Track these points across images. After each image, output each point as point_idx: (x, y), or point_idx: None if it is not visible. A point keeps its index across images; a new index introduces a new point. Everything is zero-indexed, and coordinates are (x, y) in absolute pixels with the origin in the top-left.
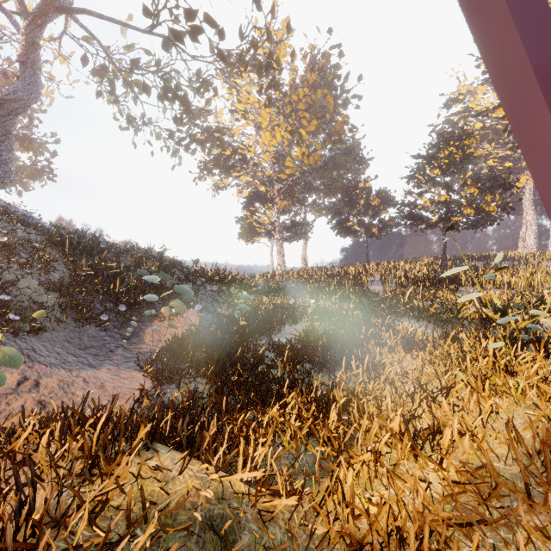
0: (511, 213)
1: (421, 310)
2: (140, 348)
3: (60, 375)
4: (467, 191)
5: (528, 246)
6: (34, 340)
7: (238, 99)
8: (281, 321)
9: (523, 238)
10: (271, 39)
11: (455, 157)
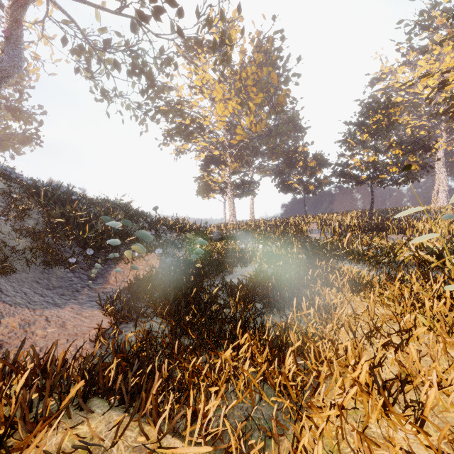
0: (425, 173)
1: (360, 253)
2: (105, 288)
3: (23, 314)
4: (391, 153)
5: (440, 201)
6: (2, 281)
7: (196, 72)
8: (233, 264)
9: (436, 194)
10: (224, 18)
11: (381, 123)
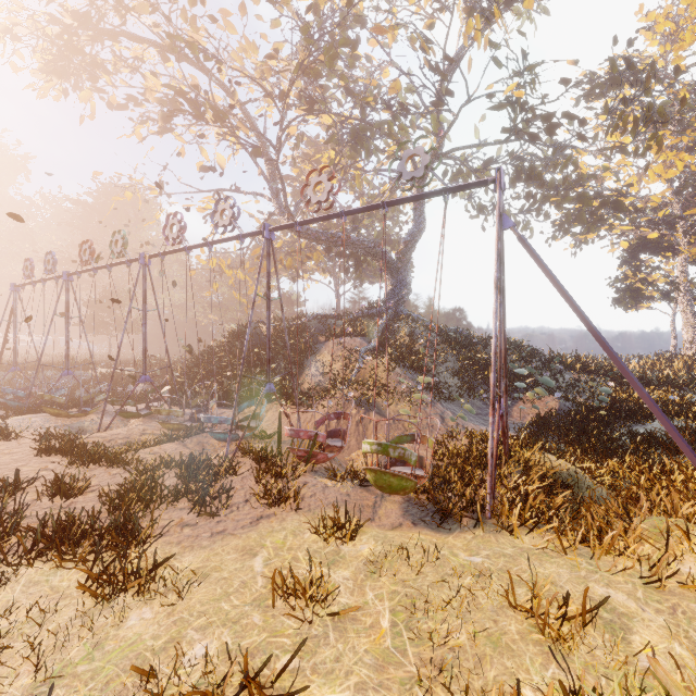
0: None
1: None
2: (510, 420)
3: (472, 426)
4: None
5: None
6: (451, 405)
7: (605, 167)
8: (651, 416)
9: None
10: (650, 92)
11: None
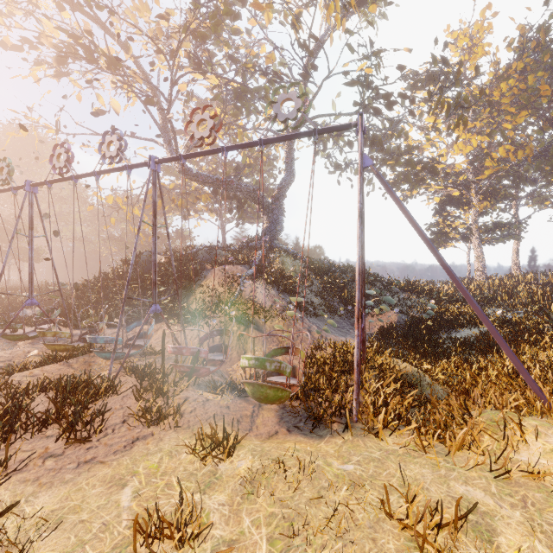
0: None
1: None
2: None
3: (333, 337)
4: None
5: None
6: (316, 320)
7: (427, 138)
8: (462, 325)
9: None
10: (459, 84)
11: None
